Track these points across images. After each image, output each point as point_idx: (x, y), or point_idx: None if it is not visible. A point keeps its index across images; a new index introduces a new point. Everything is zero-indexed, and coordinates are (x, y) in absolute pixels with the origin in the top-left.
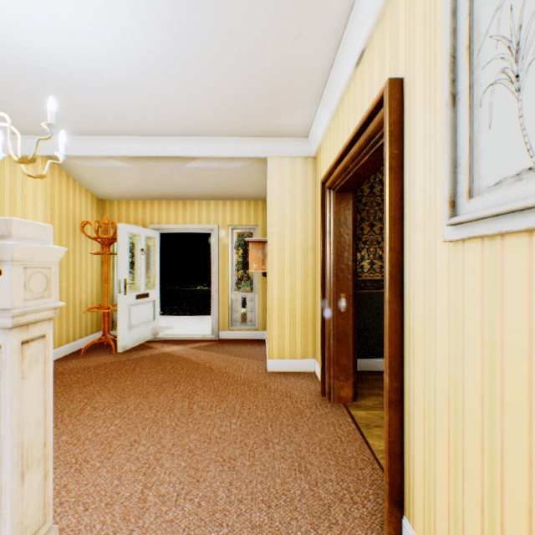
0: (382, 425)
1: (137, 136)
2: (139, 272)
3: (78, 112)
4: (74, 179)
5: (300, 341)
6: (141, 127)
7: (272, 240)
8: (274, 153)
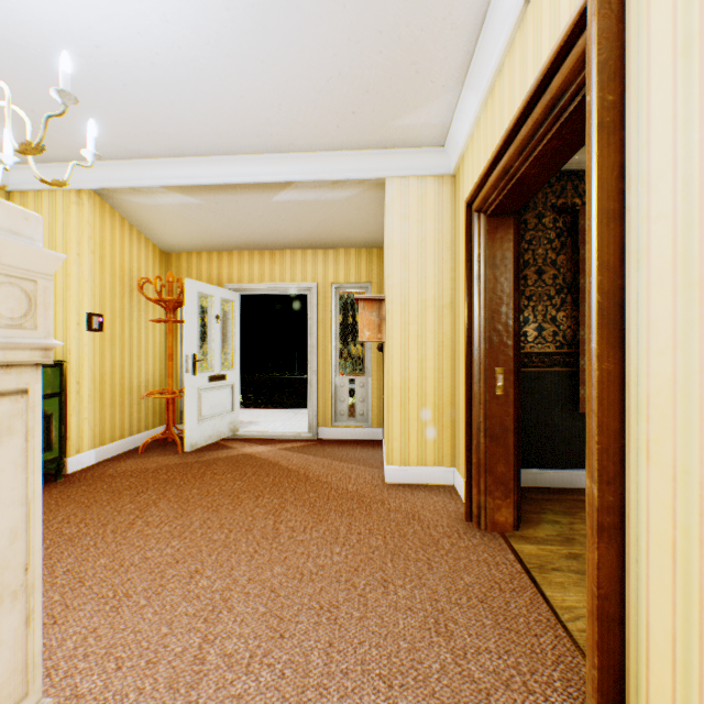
0: (564, 569)
1: (207, 156)
2: (212, 346)
3: (128, 122)
4: (131, 223)
5: (432, 441)
6: (212, 141)
7: (392, 296)
8: (395, 172)
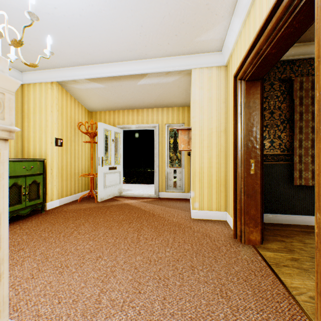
0: (290, 266)
1: (107, 63)
2: (110, 154)
3: (71, 47)
4: (75, 98)
5: (215, 198)
6: (109, 55)
7: (195, 127)
8: (196, 65)
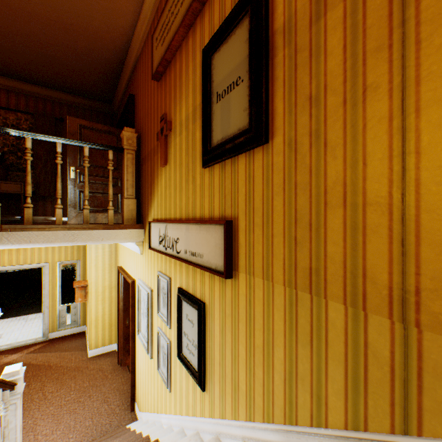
0: None
1: None
2: None
3: None
4: None
5: (108, 336)
6: None
7: (92, 286)
8: None
